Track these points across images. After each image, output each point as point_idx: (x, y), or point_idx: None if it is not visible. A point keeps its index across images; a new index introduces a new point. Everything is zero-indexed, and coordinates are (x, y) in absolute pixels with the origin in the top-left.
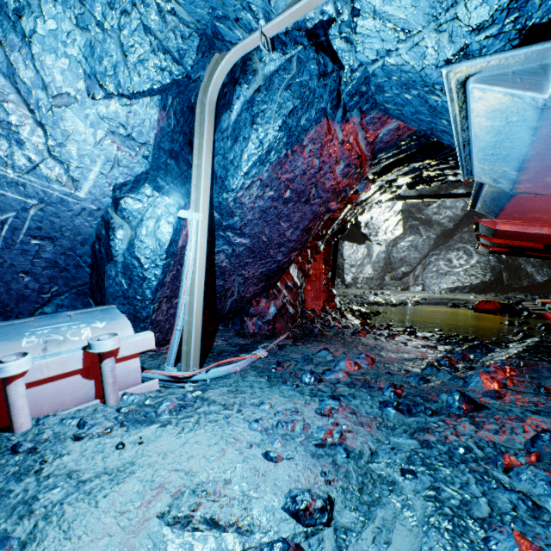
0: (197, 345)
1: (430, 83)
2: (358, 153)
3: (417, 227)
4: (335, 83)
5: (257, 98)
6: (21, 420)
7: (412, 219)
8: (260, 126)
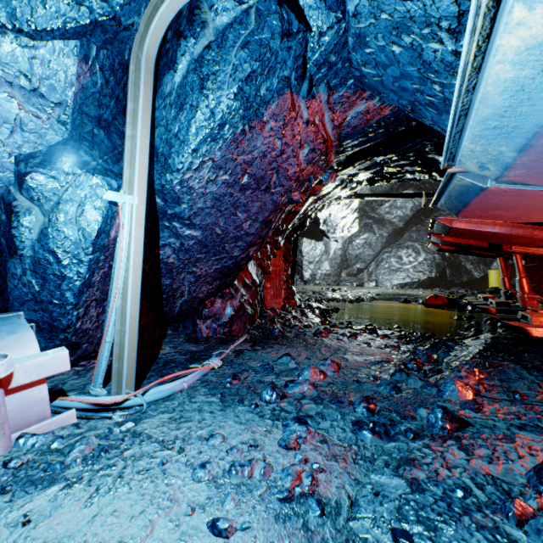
0: (132, 361)
1: (436, 18)
2: (324, 137)
3: (371, 226)
4: (301, 48)
5: (207, 56)
6: None
7: (367, 218)
8: (211, 91)
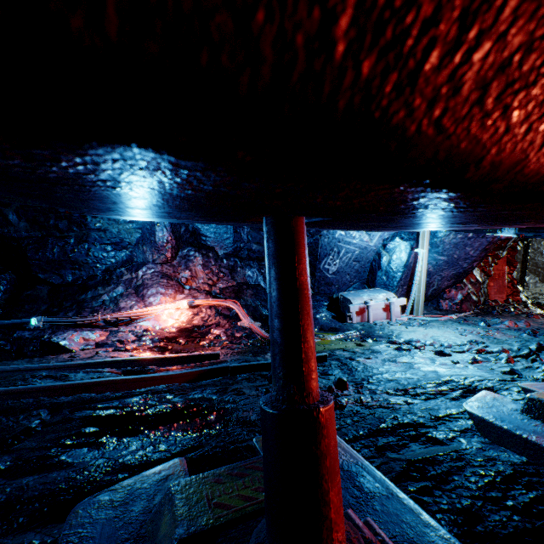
0: (422, 306)
1: None
2: None
3: None
4: None
5: None
6: (371, 319)
7: None
8: None
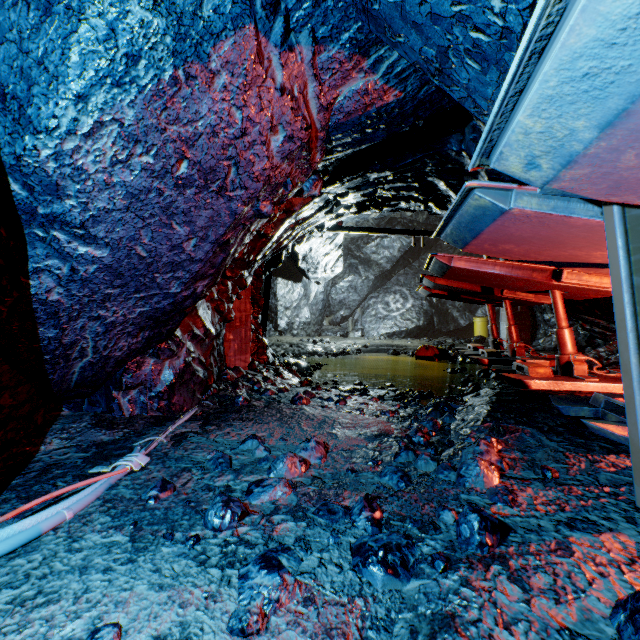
0: None
1: None
2: (307, 120)
3: (356, 266)
4: None
5: None
6: None
7: (352, 258)
8: None
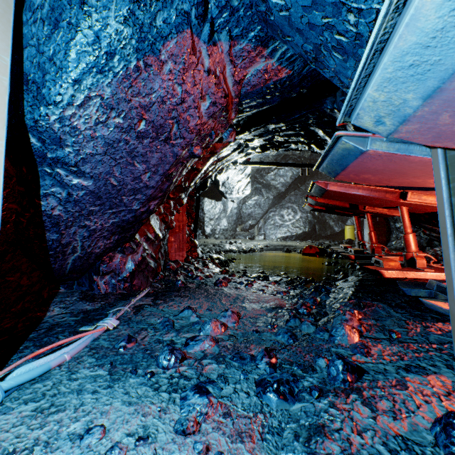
0: None
1: None
2: (225, 91)
3: (260, 189)
4: None
5: None
6: None
7: (257, 183)
8: (94, 9)
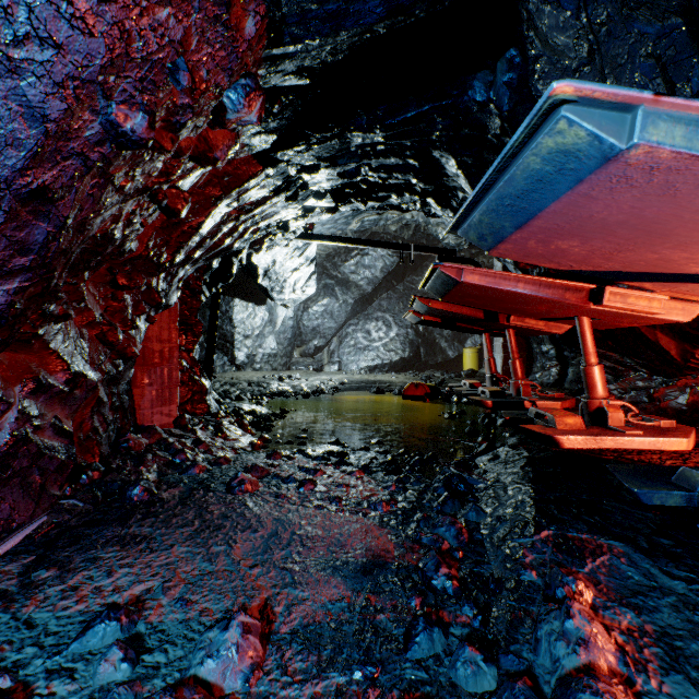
0: None
1: None
2: None
3: (333, 288)
4: None
5: None
6: None
7: (328, 277)
8: None
